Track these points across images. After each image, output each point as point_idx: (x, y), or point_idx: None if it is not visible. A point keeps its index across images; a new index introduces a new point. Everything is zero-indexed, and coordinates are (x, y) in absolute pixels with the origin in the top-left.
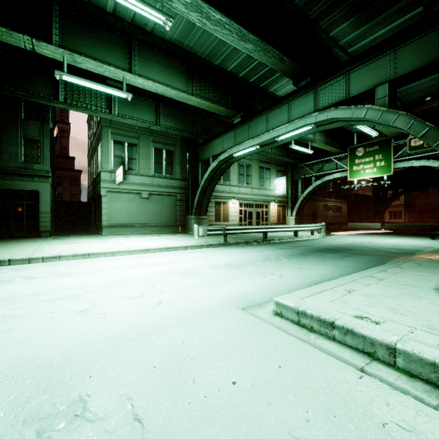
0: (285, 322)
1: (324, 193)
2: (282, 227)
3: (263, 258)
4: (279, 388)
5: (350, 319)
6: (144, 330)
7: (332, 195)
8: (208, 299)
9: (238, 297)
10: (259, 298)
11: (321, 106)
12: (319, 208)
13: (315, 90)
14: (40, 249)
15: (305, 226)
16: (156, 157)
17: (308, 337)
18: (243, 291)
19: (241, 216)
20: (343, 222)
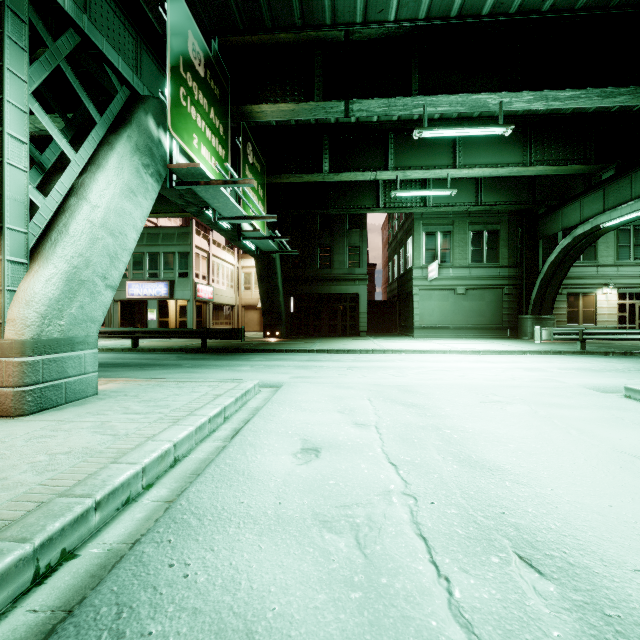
0: (630, 400)
1: None
2: None
3: None
4: (602, 406)
5: None
6: (509, 385)
7: None
8: (556, 382)
9: (587, 384)
10: (611, 388)
11: None
12: None
13: None
14: (380, 345)
15: None
16: (475, 242)
17: None
18: (594, 383)
19: (621, 314)
20: None
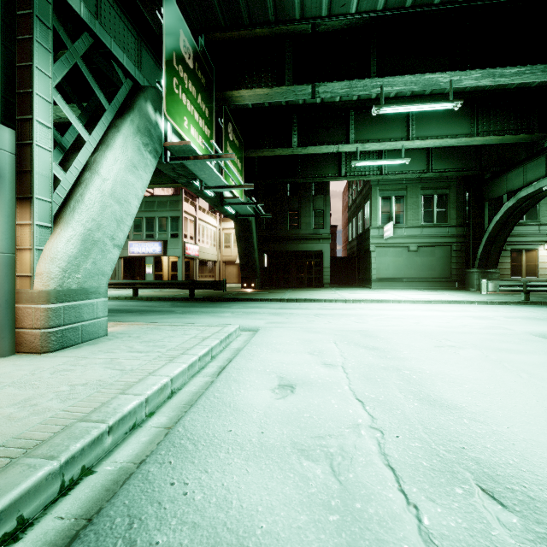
0: None
1: None
2: None
3: None
4: None
5: None
6: (460, 332)
7: None
8: (503, 329)
9: (533, 332)
10: None
11: None
12: None
13: None
14: (341, 295)
15: None
16: (426, 205)
17: None
18: (540, 330)
19: None
20: None
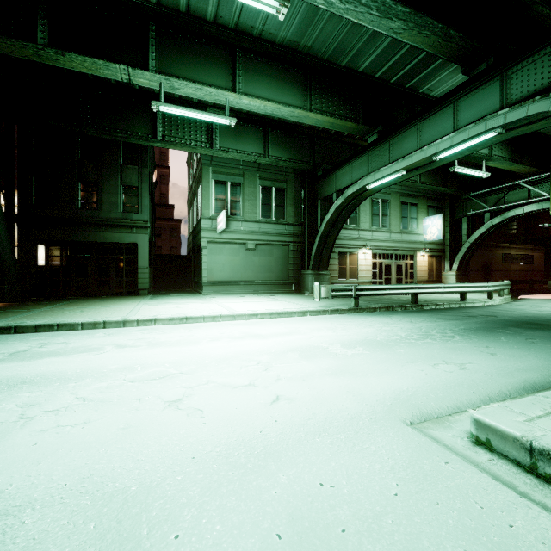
0: (500, 462)
1: (503, 237)
2: (441, 286)
3: (421, 334)
4: None
5: None
6: (257, 448)
7: (516, 239)
8: (349, 399)
9: (398, 400)
10: (436, 405)
11: (514, 98)
12: (495, 259)
13: (503, 75)
14: (136, 310)
15: (479, 285)
16: (264, 197)
17: None
18: (405, 389)
19: (374, 271)
20: (538, 280)
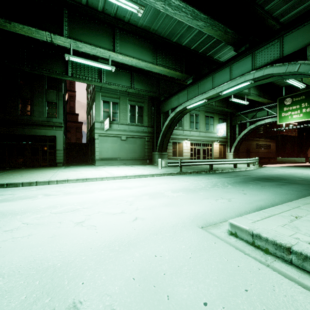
0: (240, 241)
1: (256, 135)
2: (224, 160)
3: (212, 185)
4: None
5: (307, 245)
6: (124, 242)
7: (262, 136)
8: (172, 217)
9: (197, 217)
10: (214, 218)
11: (258, 66)
12: (252, 146)
13: (253, 53)
14: (55, 174)
15: (243, 159)
16: (131, 111)
17: (265, 259)
18: (200, 211)
19: (191, 152)
20: (272, 157)
